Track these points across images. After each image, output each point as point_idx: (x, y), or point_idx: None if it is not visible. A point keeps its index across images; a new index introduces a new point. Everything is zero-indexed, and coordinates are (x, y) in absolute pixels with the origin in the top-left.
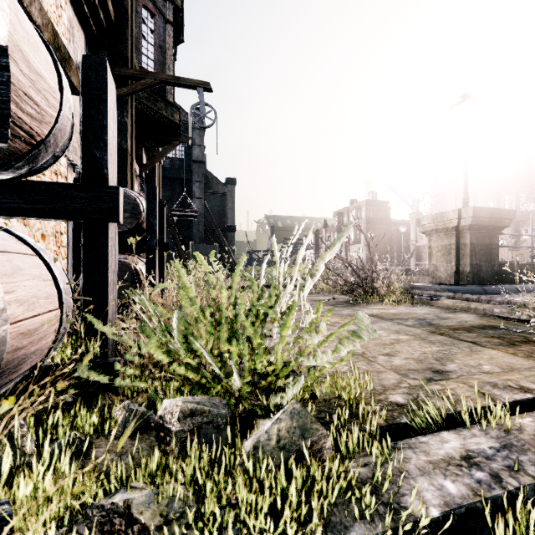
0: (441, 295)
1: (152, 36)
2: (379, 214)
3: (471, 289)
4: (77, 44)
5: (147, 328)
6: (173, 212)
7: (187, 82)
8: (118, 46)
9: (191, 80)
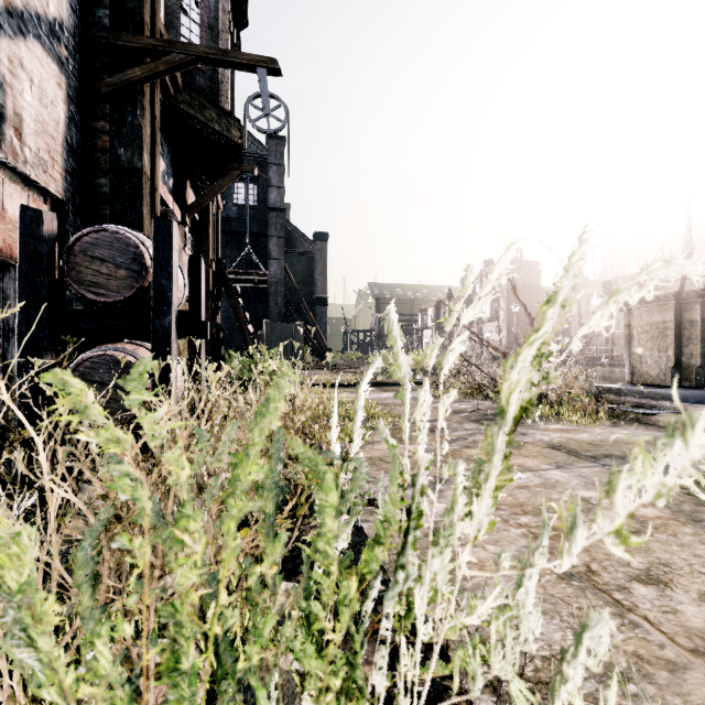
0: (659, 406)
1: (198, 10)
2: (526, 279)
3: None
4: None
5: None
6: (230, 276)
7: (240, 58)
8: (127, 1)
9: (245, 55)
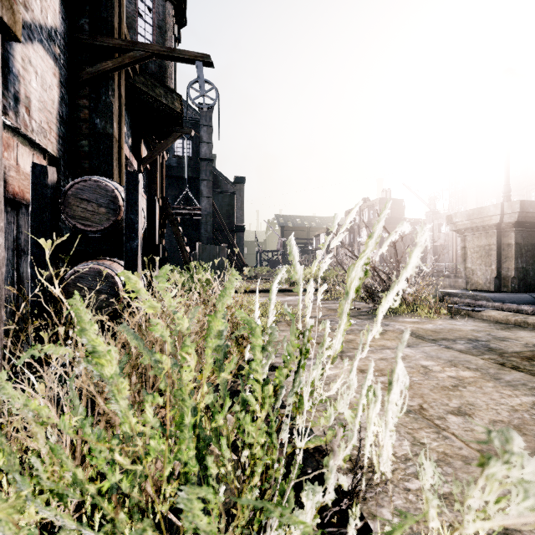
0: (484, 305)
1: (150, 15)
2: (393, 213)
3: (520, 298)
4: (47, 4)
5: (5, 450)
6: (174, 210)
7: (183, 54)
8: (102, 13)
9: (187, 52)
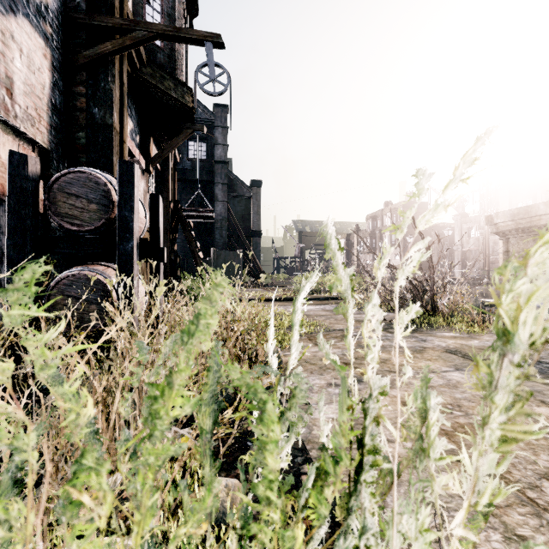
0: None
1: (159, 2)
2: (418, 216)
3: None
4: None
5: None
6: (184, 213)
7: (191, 34)
8: None
9: (195, 32)
